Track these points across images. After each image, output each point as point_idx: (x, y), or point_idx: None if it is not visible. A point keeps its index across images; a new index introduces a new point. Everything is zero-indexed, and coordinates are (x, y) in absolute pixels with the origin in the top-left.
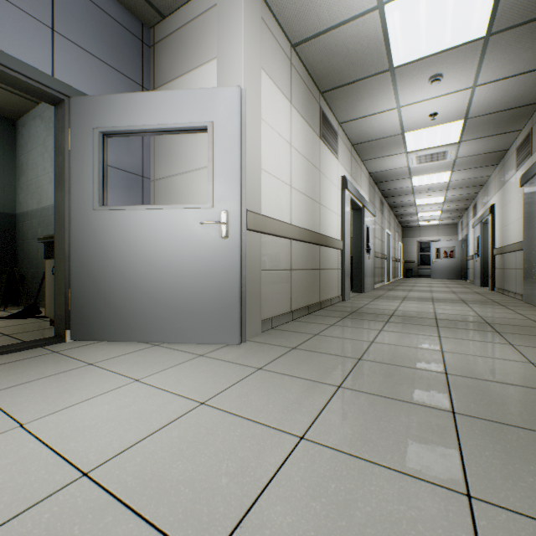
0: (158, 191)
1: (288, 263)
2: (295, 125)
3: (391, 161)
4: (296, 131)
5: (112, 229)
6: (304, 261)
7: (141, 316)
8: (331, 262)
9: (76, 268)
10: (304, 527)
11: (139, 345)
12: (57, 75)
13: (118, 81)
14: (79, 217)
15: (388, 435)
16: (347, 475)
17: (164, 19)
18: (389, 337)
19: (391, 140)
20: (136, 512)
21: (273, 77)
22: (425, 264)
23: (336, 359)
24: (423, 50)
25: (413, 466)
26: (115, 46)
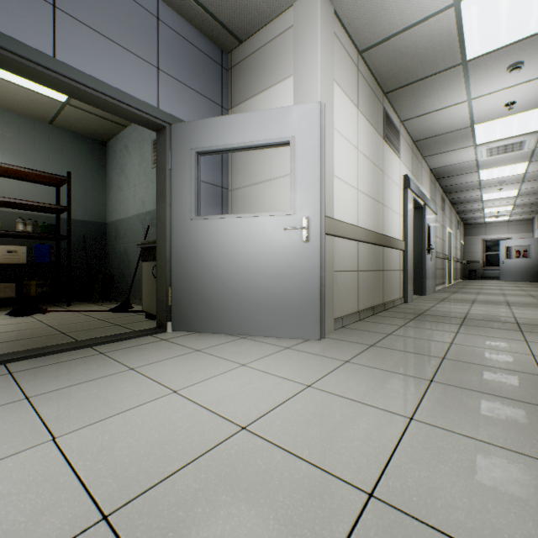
0: (235, 200)
1: (355, 264)
2: (361, 129)
3: (456, 155)
4: (362, 135)
5: (206, 235)
6: (369, 263)
7: (230, 311)
8: (393, 263)
9: (176, 269)
10: (439, 480)
11: (228, 337)
12: (161, 107)
13: (204, 105)
14: (179, 226)
15: (494, 423)
16: (464, 449)
17: (241, 44)
18: (468, 340)
19: (458, 133)
20: (296, 455)
21: (343, 86)
22: (491, 264)
23: (418, 357)
24: (502, 40)
25: (528, 449)
26: (202, 74)
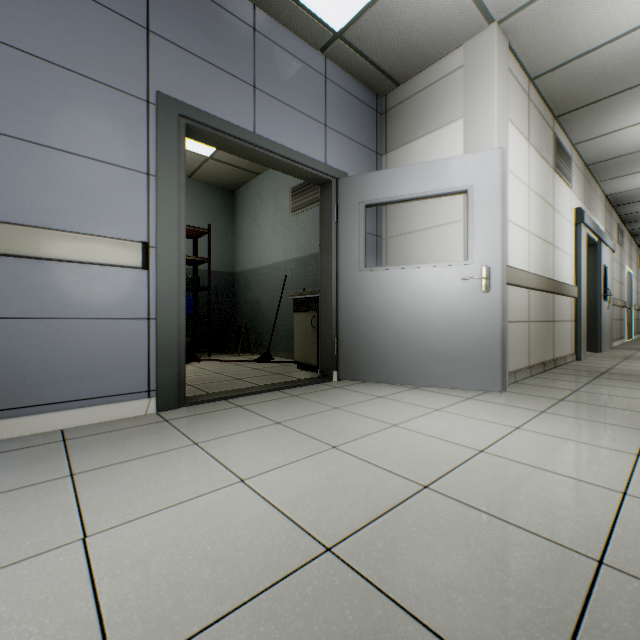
0: (390, 248)
1: (526, 314)
2: (531, 164)
3: None
4: (532, 170)
5: (375, 286)
6: (539, 312)
7: (401, 361)
8: (563, 313)
9: (343, 320)
10: None
11: (398, 387)
12: (327, 162)
13: (361, 154)
14: (346, 277)
15: None
16: None
17: (397, 87)
18: None
19: None
20: (543, 469)
21: (514, 121)
22: None
23: (622, 412)
24: None
25: None
26: (360, 123)
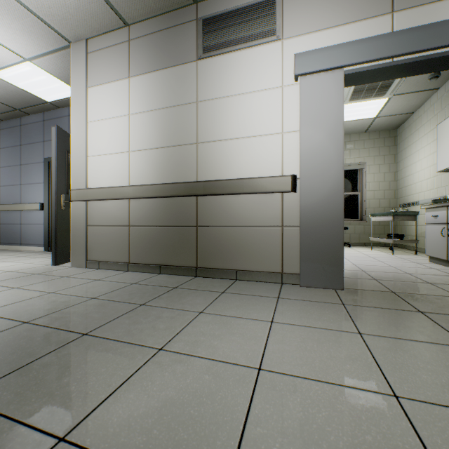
0: None
1: (125, 220)
2: (136, 91)
3: None
4: (138, 95)
5: None
6: (155, 217)
7: None
8: (243, 215)
9: None
10: None
11: None
12: None
13: None
14: None
15: None
16: None
17: None
18: (18, 293)
19: None
20: None
21: (104, 80)
22: None
23: None
24: None
25: None
26: None
